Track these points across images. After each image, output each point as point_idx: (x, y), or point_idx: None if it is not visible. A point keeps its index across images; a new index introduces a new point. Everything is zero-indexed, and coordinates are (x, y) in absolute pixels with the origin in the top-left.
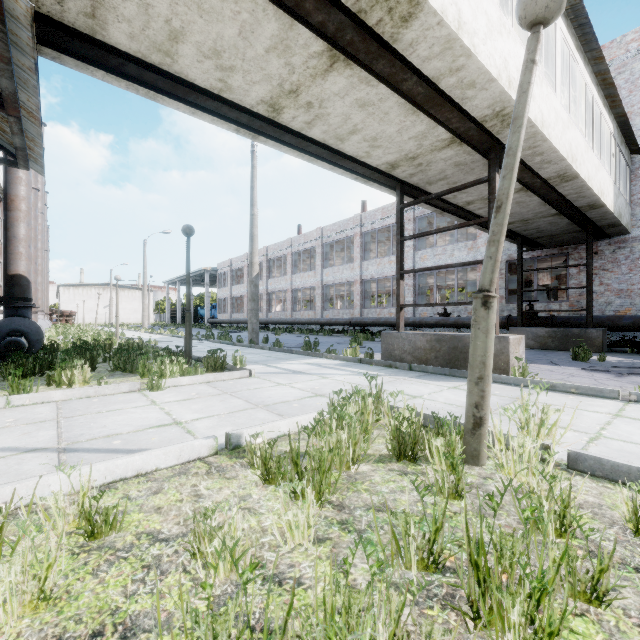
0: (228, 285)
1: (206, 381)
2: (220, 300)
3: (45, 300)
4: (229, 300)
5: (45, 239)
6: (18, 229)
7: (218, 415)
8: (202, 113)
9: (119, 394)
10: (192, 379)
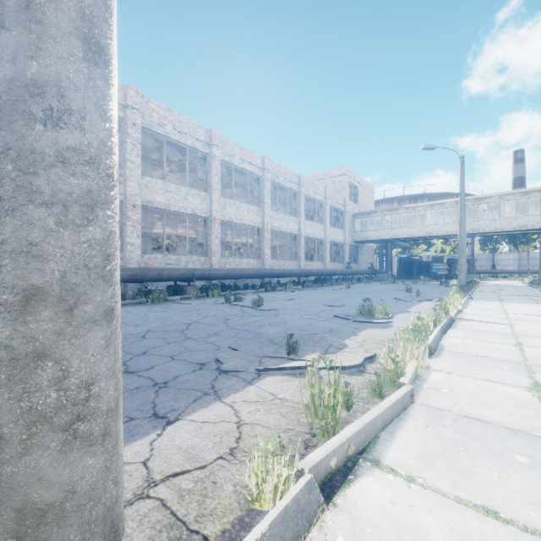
0: None
1: None
2: None
3: None
4: None
5: None
6: None
7: None
8: None
9: None
10: None
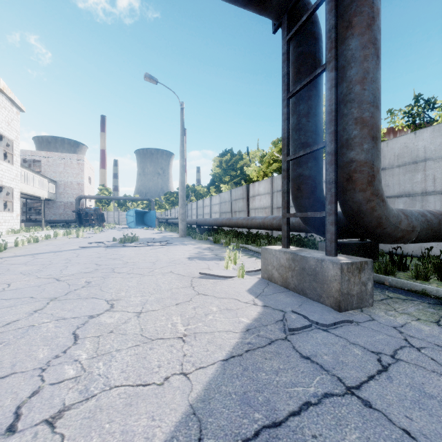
0: None
1: None
2: None
3: None
4: None
5: None
6: None
7: None
8: None
9: None
10: None
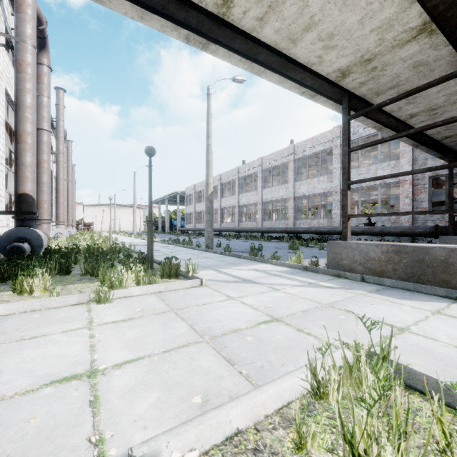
0: (193, 203)
1: (157, 291)
2: (187, 214)
3: (70, 215)
4: (193, 214)
5: (70, 173)
6: (25, 158)
7: (150, 356)
8: (150, 17)
9: (66, 307)
10: (143, 289)
